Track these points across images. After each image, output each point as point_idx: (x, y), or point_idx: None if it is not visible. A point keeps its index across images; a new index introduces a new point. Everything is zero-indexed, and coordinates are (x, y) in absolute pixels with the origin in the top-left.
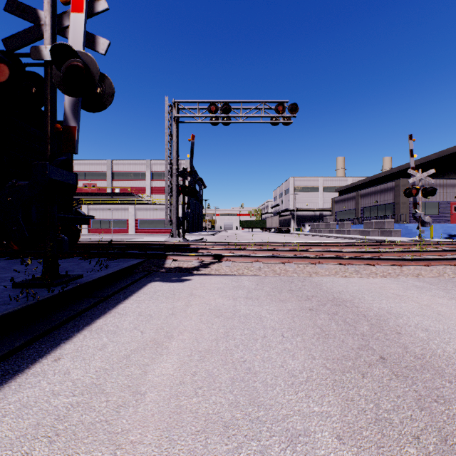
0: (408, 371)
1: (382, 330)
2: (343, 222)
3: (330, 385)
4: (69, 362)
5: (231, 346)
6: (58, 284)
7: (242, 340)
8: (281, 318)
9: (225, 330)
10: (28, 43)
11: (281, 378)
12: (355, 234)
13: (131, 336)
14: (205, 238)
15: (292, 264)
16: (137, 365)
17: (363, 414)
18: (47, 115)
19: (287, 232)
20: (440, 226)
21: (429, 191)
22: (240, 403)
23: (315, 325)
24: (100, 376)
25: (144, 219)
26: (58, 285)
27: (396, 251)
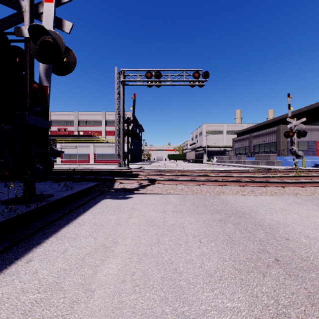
0: (298, 271)
1: (274, 237)
2: (240, 155)
3: (239, 283)
4: (38, 263)
5: (161, 250)
6: (35, 201)
7: (170, 245)
8: (199, 227)
9: (157, 237)
10: (13, 24)
11: (200, 277)
12: (249, 163)
13: (86, 242)
14: (143, 166)
15: (205, 186)
16: (89, 266)
17: (266, 309)
18: (26, 77)
19: (201, 162)
20: (309, 158)
21: (301, 133)
22: (169, 299)
23: (225, 233)
24: (61, 275)
25: (100, 153)
26: (35, 202)
27: (279, 176)
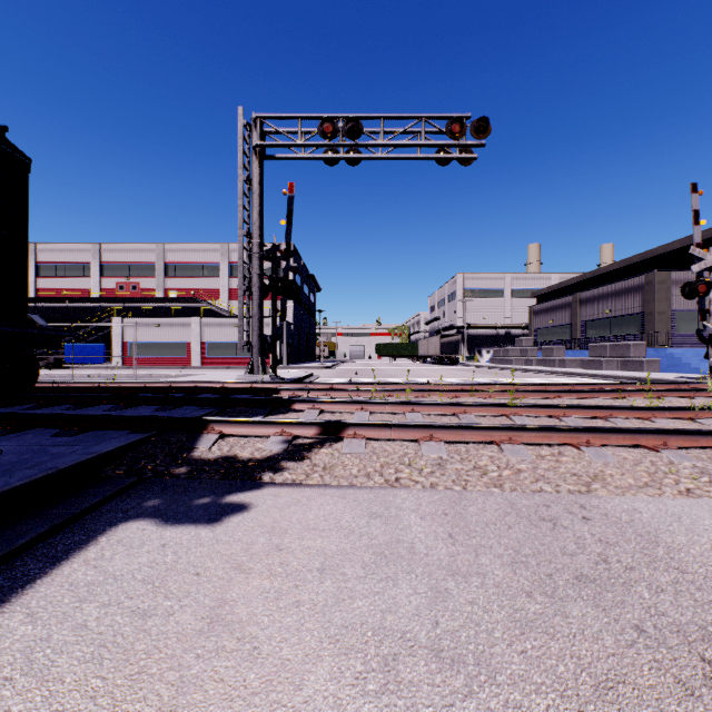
0: None
1: None
2: (550, 346)
3: None
4: None
5: None
6: None
7: None
8: None
9: None
10: None
11: None
12: (574, 366)
13: None
14: (317, 373)
15: (521, 449)
16: None
17: None
18: None
19: (454, 363)
20: None
21: None
22: None
23: None
24: None
25: (216, 341)
26: None
27: None
